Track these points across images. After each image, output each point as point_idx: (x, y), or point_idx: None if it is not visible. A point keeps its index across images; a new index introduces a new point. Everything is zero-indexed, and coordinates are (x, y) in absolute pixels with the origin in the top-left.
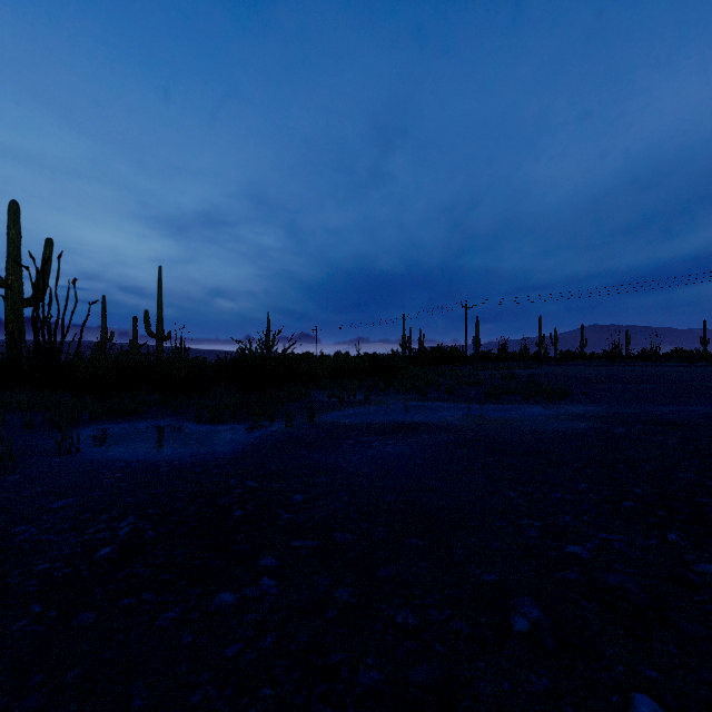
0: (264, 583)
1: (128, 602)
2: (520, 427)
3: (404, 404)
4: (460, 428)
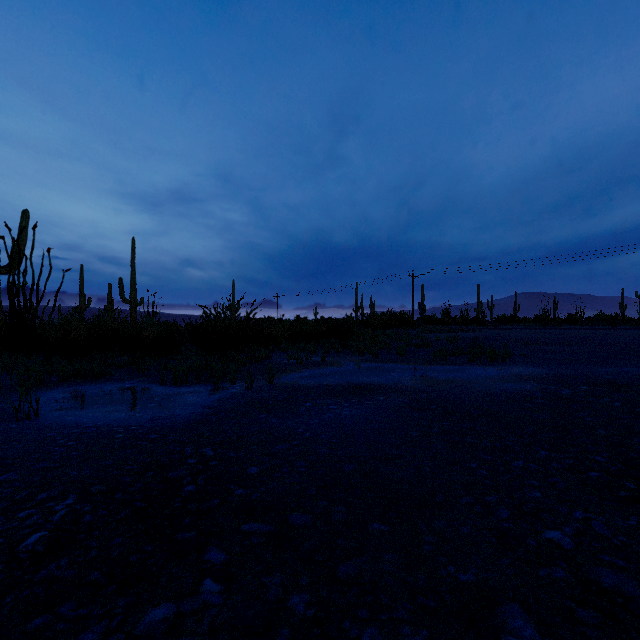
0: (206, 588)
1: (40, 619)
2: (469, 389)
3: (358, 365)
4: (412, 390)
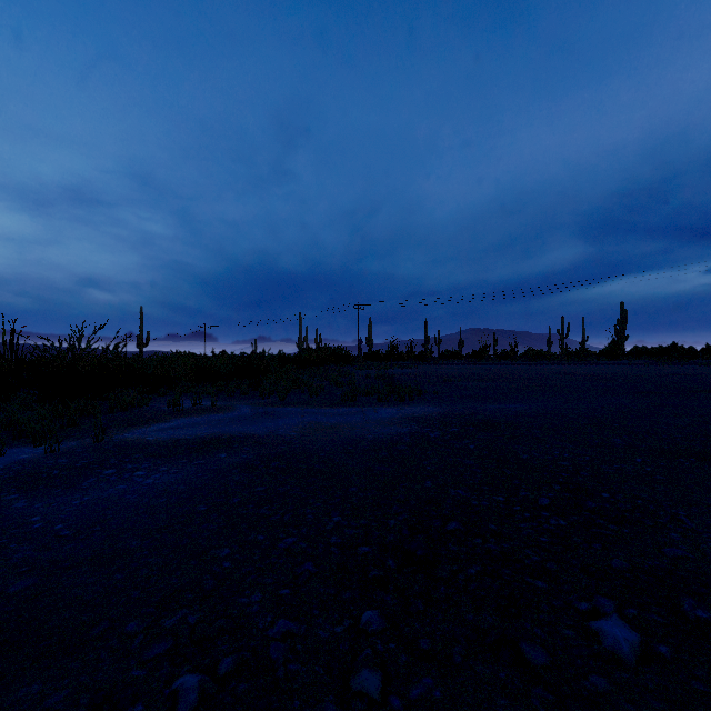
0: None
1: None
2: (344, 436)
3: (252, 410)
4: (278, 441)
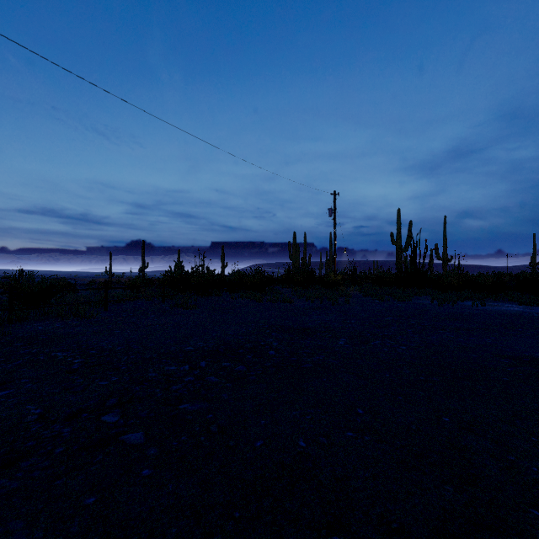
0: None
1: None
2: None
3: None
4: None
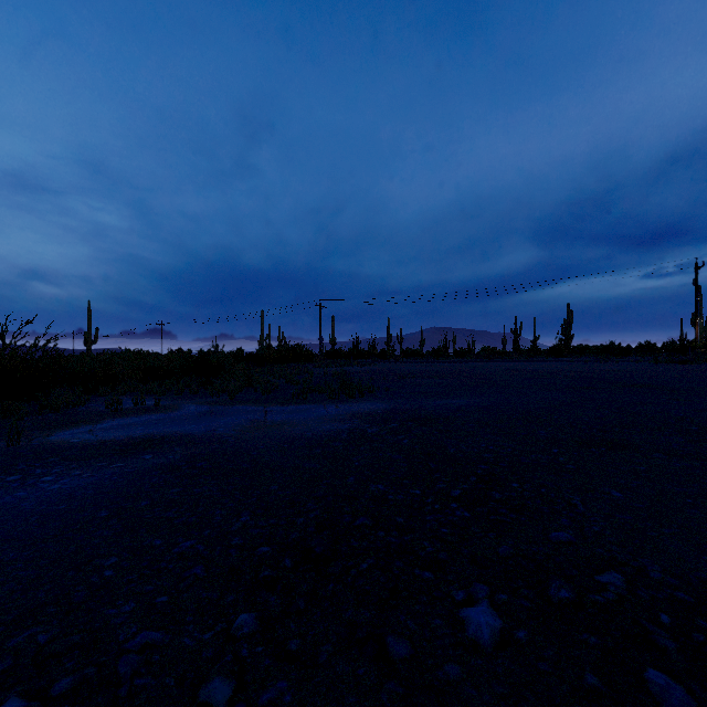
0: None
1: None
2: (283, 433)
3: (197, 409)
4: (213, 440)
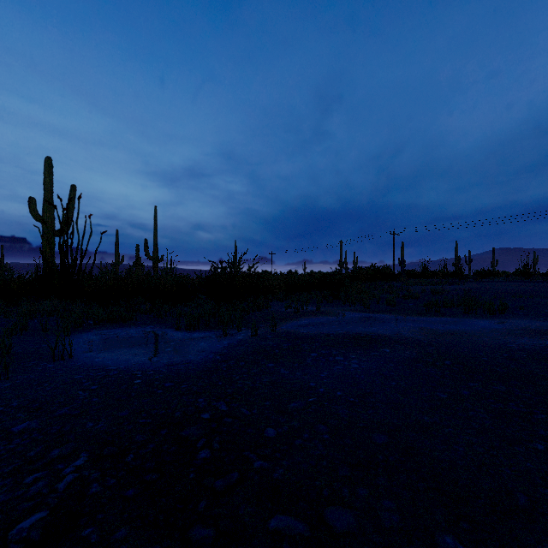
0: None
1: None
2: (479, 343)
3: (352, 315)
4: (416, 342)
